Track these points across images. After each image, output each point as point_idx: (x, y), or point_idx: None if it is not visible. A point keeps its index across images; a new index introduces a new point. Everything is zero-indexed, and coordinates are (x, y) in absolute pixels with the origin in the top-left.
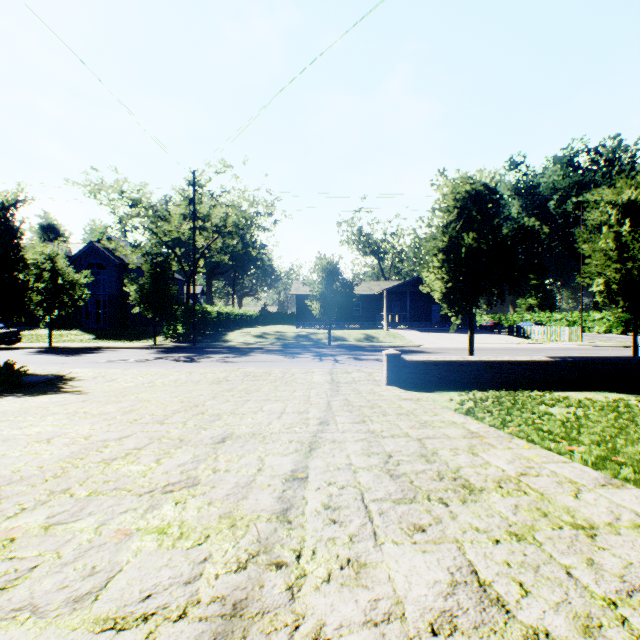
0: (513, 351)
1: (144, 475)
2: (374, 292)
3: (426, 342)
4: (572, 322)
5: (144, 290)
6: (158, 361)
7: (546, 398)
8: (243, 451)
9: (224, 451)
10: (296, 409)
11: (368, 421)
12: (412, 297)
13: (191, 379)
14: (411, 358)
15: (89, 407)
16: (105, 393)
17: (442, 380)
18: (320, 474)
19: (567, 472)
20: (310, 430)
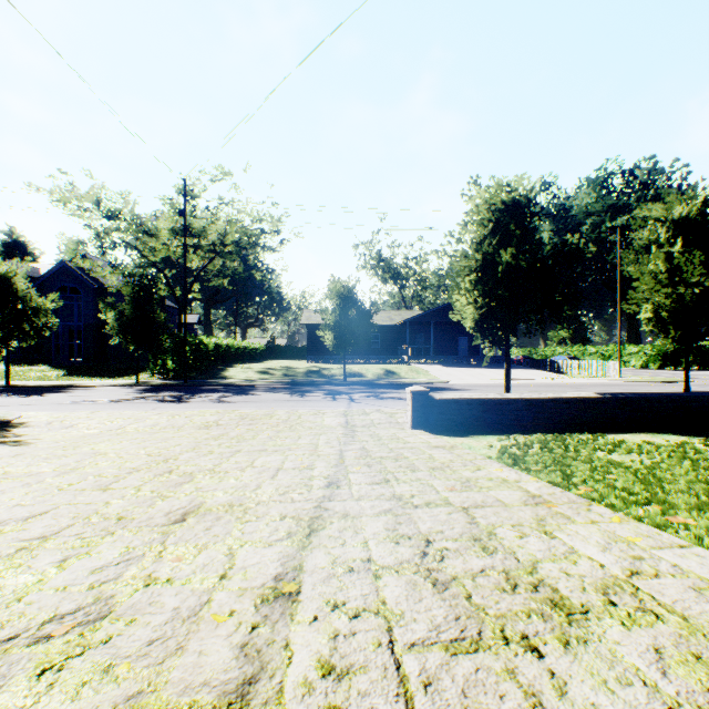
0: (550, 387)
1: (20, 597)
2: (395, 322)
3: (453, 378)
4: (607, 356)
5: (124, 317)
6: (137, 402)
7: (601, 442)
8: (207, 538)
9: (177, 539)
10: (298, 463)
11: (392, 480)
12: (437, 328)
13: (173, 424)
14: (441, 396)
15: (16, 465)
16: (52, 444)
17: (477, 422)
18: (320, 584)
19: (697, 567)
20: (313, 497)
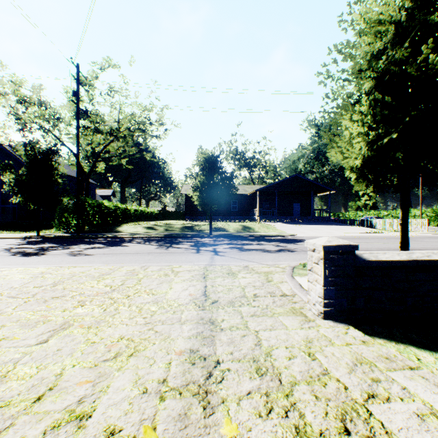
0: (389, 239)
1: None
2: (248, 192)
3: (297, 232)
4: (397, 217)
5: (21, 179)
6: None
7: None
8: None
9: None
10: None
11: None
12: (278, 197)
13: None
14: (375, 255)
15: None
16: None
17: None
18: None
19: None
20: None
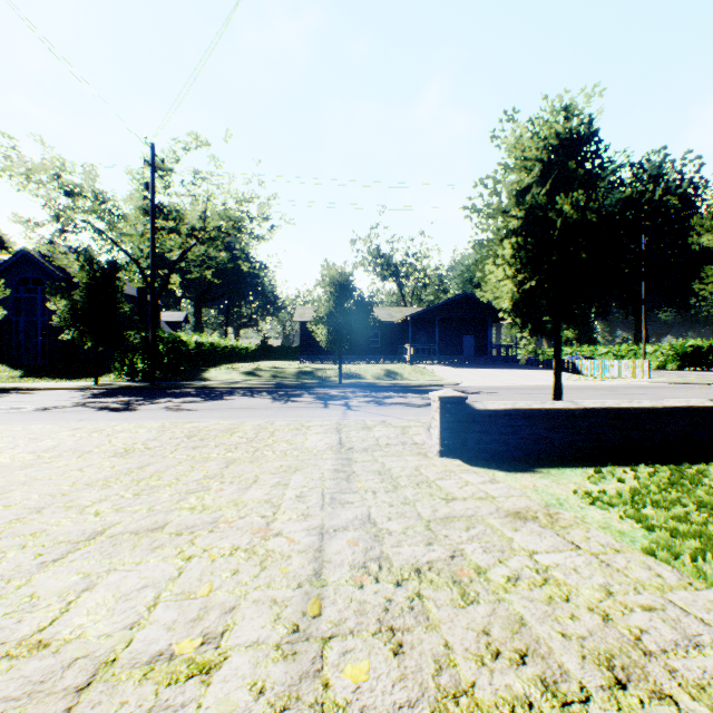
0: (581, 390)
1: None
2: (395, 319)
3: (463, 379)
4: (620, 356)
5: (77, 307)
6: (69, 410)
7: None
8: None
9: None
10: (186, 619)
11: None
12: (441, 326)
13: (78, 446)
14: (484, 405)
15: None
16: None
17: (539, 444)
18: None
19: None
20: None
